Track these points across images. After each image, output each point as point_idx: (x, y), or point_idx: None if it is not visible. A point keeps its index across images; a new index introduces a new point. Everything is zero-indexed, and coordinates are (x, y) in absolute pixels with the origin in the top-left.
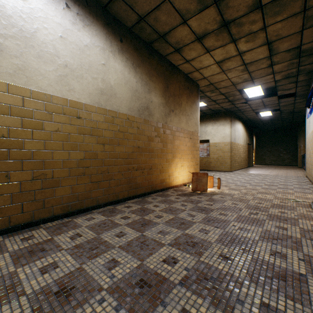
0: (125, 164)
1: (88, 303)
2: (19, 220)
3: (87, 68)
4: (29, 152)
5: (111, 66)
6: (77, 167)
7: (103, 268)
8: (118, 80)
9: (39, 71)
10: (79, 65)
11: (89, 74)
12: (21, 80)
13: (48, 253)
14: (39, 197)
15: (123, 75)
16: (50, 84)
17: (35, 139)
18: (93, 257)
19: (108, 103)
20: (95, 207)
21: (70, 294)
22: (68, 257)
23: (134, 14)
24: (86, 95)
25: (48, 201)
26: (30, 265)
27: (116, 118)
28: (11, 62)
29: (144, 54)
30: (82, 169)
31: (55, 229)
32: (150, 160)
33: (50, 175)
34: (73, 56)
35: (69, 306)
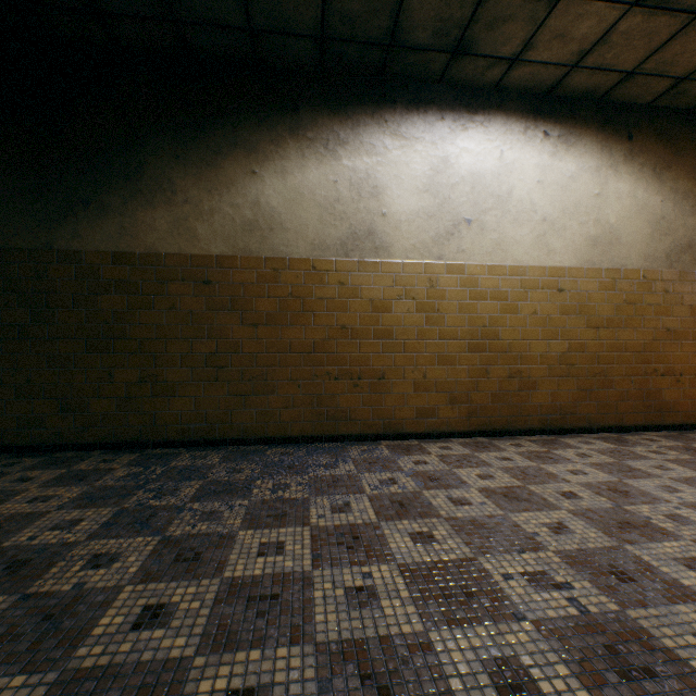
0: (637, 363)
1: (657, 505)
2: (496, 425)
3: (571, 212)
4: (505, 343)
5: (610, 192)
6: (557, 364)
7: (657, 489)
8: (623, 211)
9: (514, 239)
10: (560, 211)
11: (574, 220)
12: (498, 257)
13: (559, 461)
14: (514, 400)
15: (632, 198)
16: (525, 253)
17: (510, 327)
18: (631, 477)
19: (604, 258)
20: (582, 430)
21: (626, 494)
22: (592, 470)
23: (663, 81)
24: (569, 254)
25: (523, 407)
26: (550, 466)
27: (619, 281)
28: (489, 240)
29: (679, 137)
30: (564, 368)
31: (542, 444)
32: (695, 356)
33: (525, 374)
34: (551, 203)
35: (633, 500)
